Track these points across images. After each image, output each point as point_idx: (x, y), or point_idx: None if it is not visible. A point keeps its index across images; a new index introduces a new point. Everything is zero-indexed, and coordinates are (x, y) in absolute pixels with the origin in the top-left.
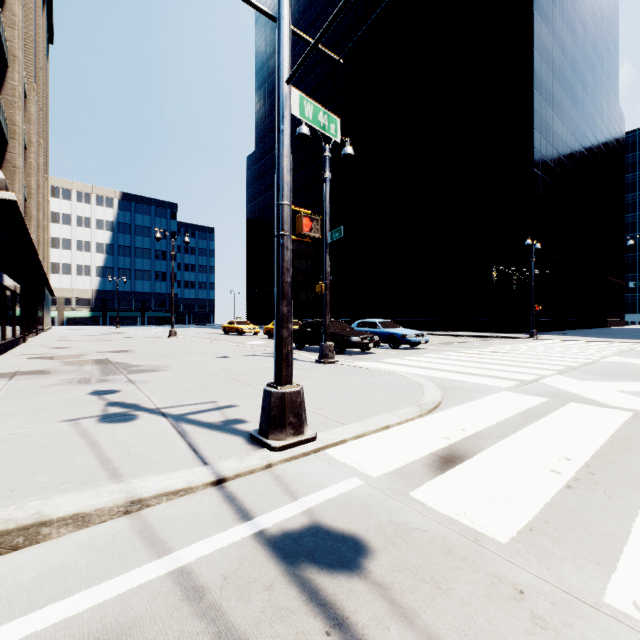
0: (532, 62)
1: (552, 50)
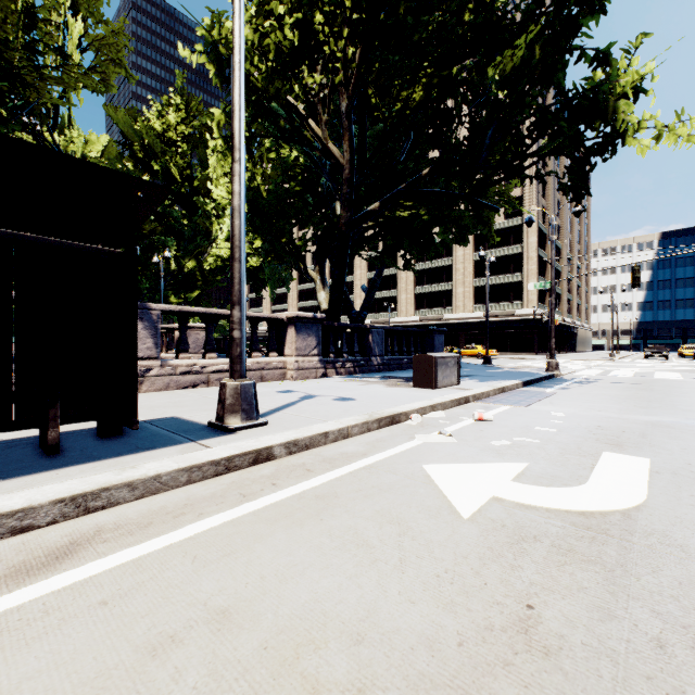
0: None
1: None
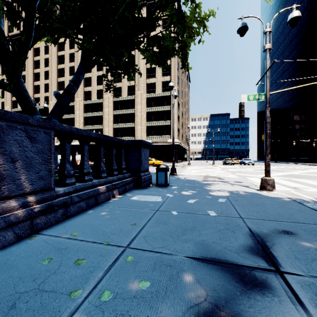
0: None
1: None
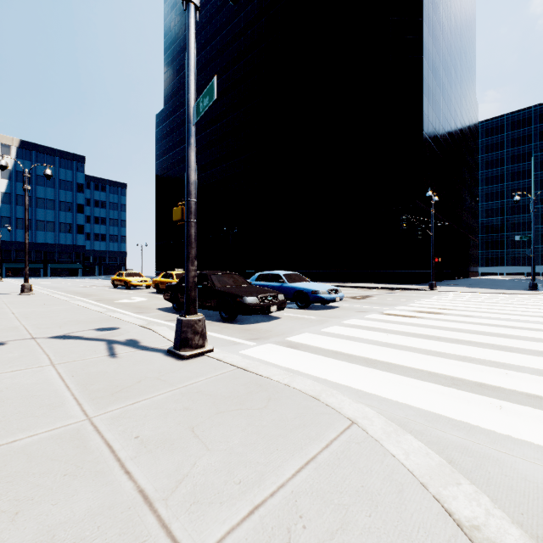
0: (422, 32)
1: (435, 28)
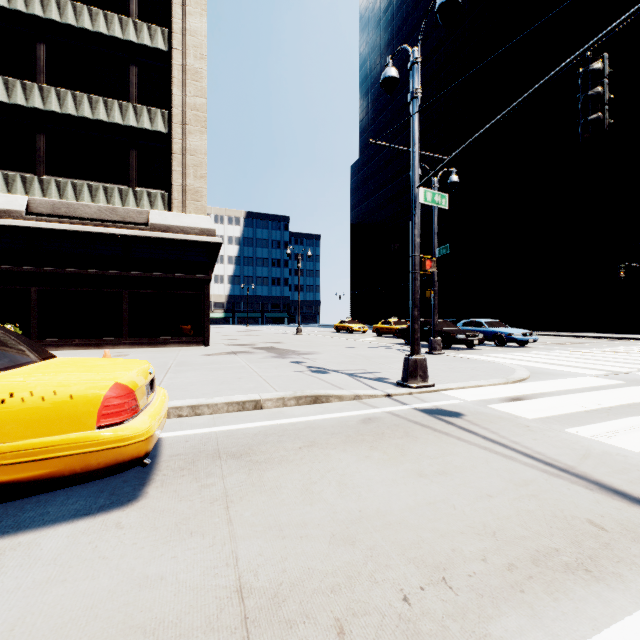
0: None
1: None
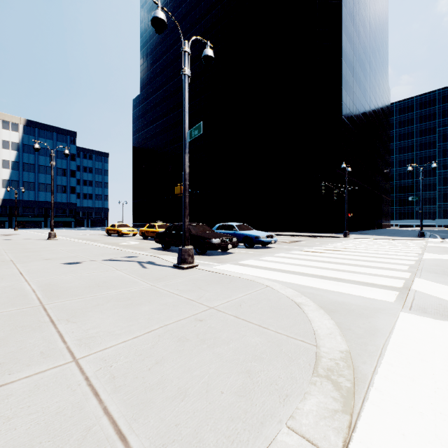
0: (341, 40)
1: (353, 35)
